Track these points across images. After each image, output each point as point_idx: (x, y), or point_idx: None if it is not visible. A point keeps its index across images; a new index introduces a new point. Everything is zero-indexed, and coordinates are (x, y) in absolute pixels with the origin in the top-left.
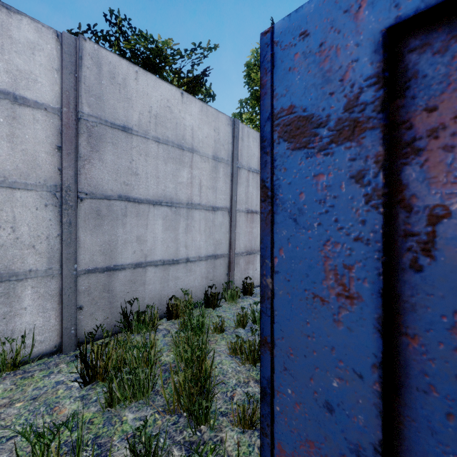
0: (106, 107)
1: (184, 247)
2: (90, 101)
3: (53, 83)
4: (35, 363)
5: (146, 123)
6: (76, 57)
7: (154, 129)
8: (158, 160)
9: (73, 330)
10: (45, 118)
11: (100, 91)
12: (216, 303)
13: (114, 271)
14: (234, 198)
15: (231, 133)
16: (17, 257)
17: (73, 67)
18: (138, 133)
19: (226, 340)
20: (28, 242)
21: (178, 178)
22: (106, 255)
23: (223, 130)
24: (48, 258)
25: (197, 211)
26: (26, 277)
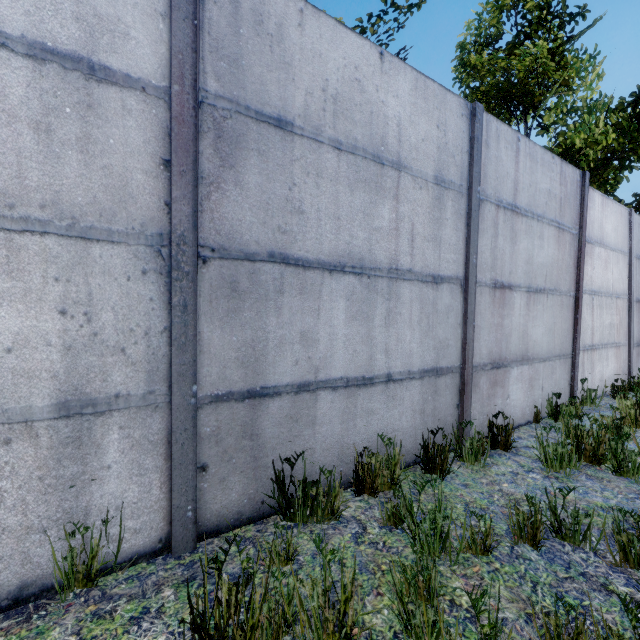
0: (248, 80)
1: (383, 353)
2: (219, 69)
3: (156, 41)
4: (124, 572)
5: (317, 111)
6: None
7: (332, 124)
8: (339, 184)
9: (189, 512)
10: (142, 106)
11: (236, 49)
12: (448, 467)
13: (261, 399)
14: (472, 258)
15: (467, 132)
16: (95, 370)
17: (189, 7)
18: (303, 132)
19: (504, 581)
20: (113, 341)
21: (374, 219)
22: (246, 368)
23: (452, 126)
24: (148, 372)
25: (406, 283)
26: (110, 408)
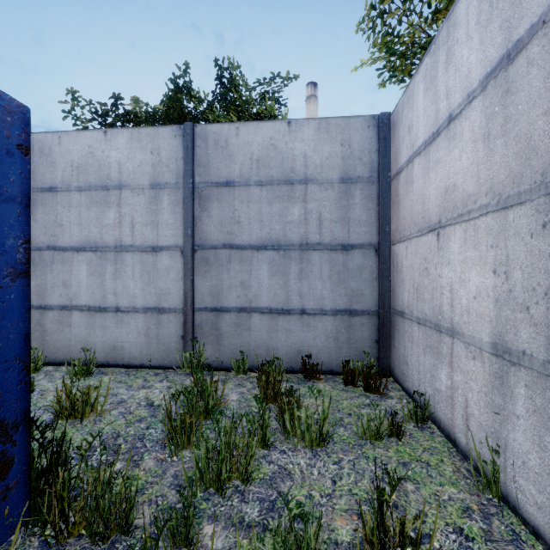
0: None
1: None
2: None
3: None
4: (523, 530)
5: None
6: None
7: None
8: None
9: None
10: (542, 42)
11: None
12: None
13: None
14: None
15: None
16: (510, 322)
17: None
18: None
19: None
20: (521, 299)
21: None
22: None
23: None
24: (548, 337)
25: None
26: (519, 362)
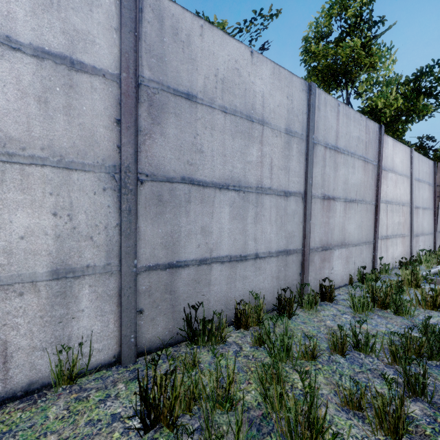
0: (168, 70)
1: (253, 240)
2: (151, 63)
3: (111, 45)
4: (92, 375)
5: (211, 89)
6: (136, 12)
7: (221, 97)
8: (225, 134)
9: (132, 339)
10: (103, 86)
11: (161, 51)
12: (293, 311)
13: (177, 268)
14: (309, 180)
15: (306, 100)
16: (74, 250)
17: (132, 24)
18: (203, 102)
19: (323, 374)
20: (85, 232)
21: (247, 156)
22: (167, 250)
23: (297, 97)
24: (107, 251)
25: (267, 196)
26: (84, 274)
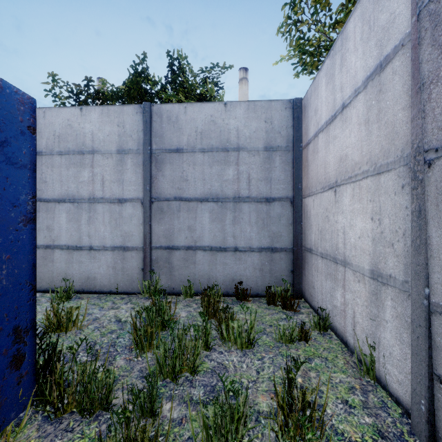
0: None
1: None
2: None
3: None
4: (389, 400)
5: None
6: None
7: None
8: None
9: (423, 406)
10: (401, 59)
11: None
12: None
13: None
14: None
15: None
16: (382, 255)
17: None
18: None
19: None
20: (389, 238)
21: None
22: None
23: None
24: (405, 264)
25: None
26: (387, 282)
